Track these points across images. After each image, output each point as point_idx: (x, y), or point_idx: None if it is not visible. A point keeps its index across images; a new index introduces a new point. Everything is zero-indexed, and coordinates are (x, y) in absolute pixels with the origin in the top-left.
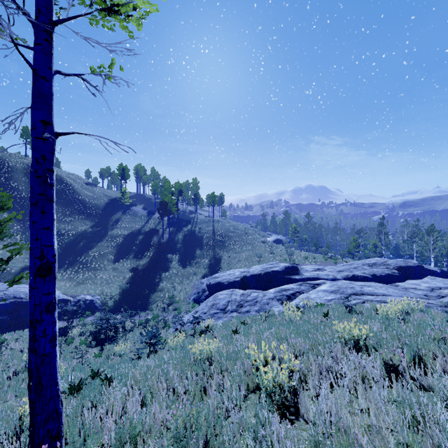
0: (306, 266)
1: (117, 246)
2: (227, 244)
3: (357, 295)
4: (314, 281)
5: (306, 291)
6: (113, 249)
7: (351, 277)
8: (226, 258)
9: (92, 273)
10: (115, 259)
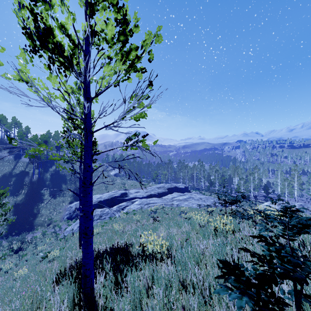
0: (131, 190)
1: None
2: None
3: (148, 204)
4: (134, 199)
5: (130, 205)
6: None
7: (150, 195)
8: None
9: None
10: None
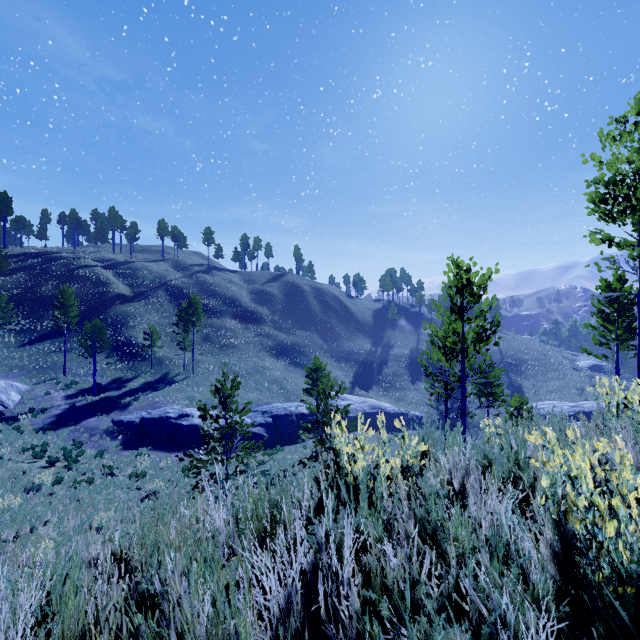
0: None
1: (407, 366)
2: (523, 369)
3: None
4: None
5: None
6: (404, 370)
7: None
8: (530, 387)
9: (400, 392)
10: (411, 380)
